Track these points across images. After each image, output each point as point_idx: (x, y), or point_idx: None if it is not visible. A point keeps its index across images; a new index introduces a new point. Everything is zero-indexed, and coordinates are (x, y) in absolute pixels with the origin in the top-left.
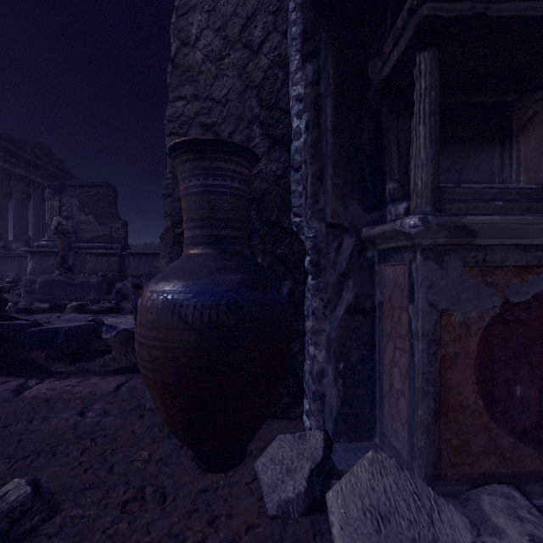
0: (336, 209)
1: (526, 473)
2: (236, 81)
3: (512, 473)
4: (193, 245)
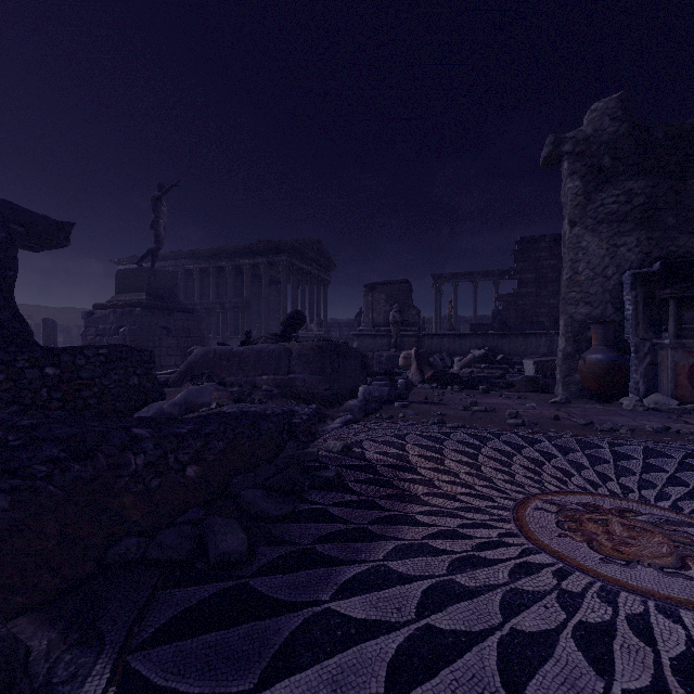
0: (643, 334)
1: None
2: (599, 288)
3: None
4: (599, 346)
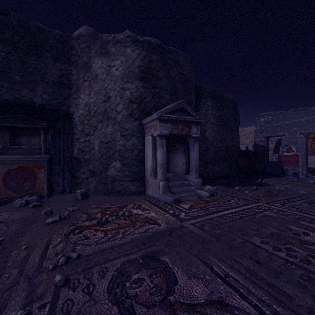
0: None
1: (14, 197)
2: None
3: (11, 197)
4: None
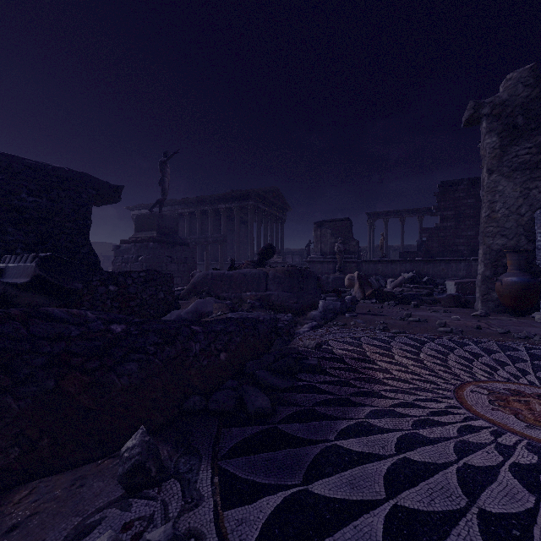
0: None
1: None
2: (514, 223)
3: None
4: (514, 270)
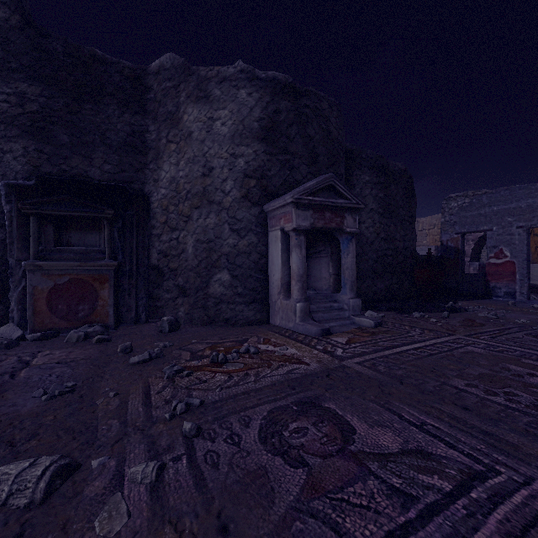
0: (18, 255)
1: (63, 327)
2: None
3: (59, 328)
4: None
